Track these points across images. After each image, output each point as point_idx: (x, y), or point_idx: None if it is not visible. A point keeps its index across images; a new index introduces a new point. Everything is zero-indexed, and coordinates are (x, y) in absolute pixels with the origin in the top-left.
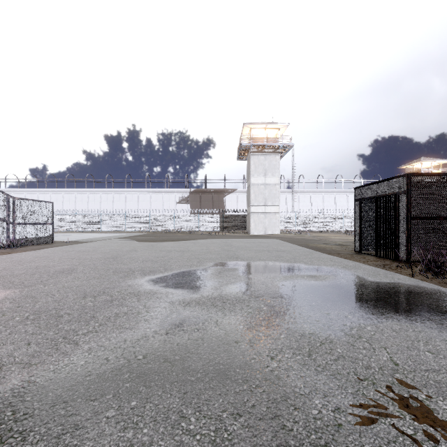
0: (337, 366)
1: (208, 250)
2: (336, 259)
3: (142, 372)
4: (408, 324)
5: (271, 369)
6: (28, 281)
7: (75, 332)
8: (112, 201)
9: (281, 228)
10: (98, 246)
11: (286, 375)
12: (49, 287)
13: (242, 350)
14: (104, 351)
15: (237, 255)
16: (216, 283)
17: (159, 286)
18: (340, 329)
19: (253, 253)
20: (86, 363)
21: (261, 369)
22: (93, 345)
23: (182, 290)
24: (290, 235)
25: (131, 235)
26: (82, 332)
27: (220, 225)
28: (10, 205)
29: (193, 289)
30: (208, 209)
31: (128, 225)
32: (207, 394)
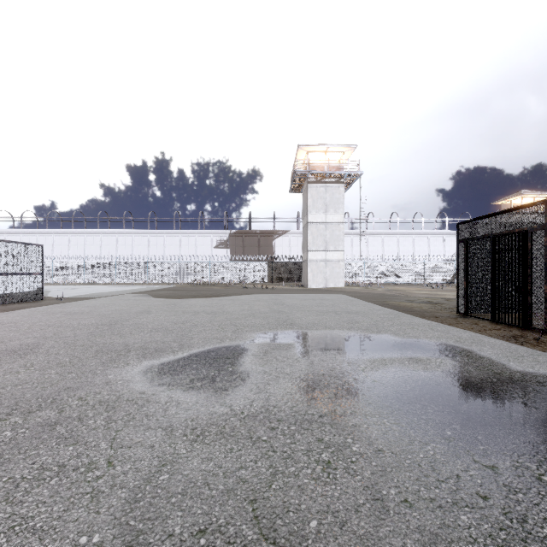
0: None
1: (251, 311)
2: (437, 326)
3: None
4: None
5: None
6: None
7: None
8: (131, 245)
9: (345, 280)
10: (100, 306)
11: None
12: None
13: None
14: None
15: (292, 319)
16: (258, 377)
17: (159, 384)
18: None
19: (314, 317)
20: None
21: None
22: None
23: (197, 395)
24: (358, 288)
25: (153, 289)
26: None
27: (268, 275)
28: None
29: (217, 391)
30: (253, 255)
31: (150, 276)
32: None
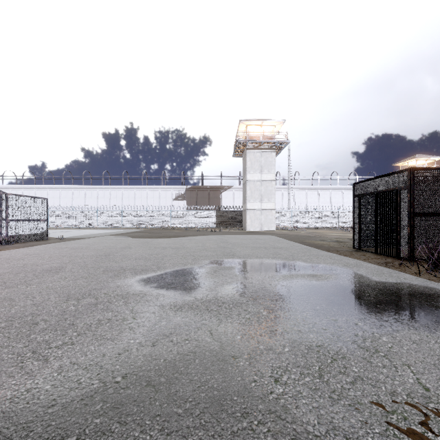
0: (356, 392)
1: (204, 247)
2: (335, 256)
3: (118, 401)
4: (428, 333)
5: (276, 396)
6: (11, 281)
7: (48, 345)
8: (109, 198)
9: (276, 225)
10: (92, 243)
11: (295, 405)
12: (32, 288)
13: (240, 369)
14: (77, 370)
15: (234, 252)
16: (211, 284)
17: (150, 287)
18: (352, 340)
19: (249, 250)
20: (53, 388)
21: (264, 397)
22: (65, 362)
23: (174, 292)
24: (286, 231)
25: (127, 232)
26: (56, 345)
27: (216, 221)
28: (3, 201)
29: (186, 290)
30: (204, 205)
31: (124, 222)
32: (196, 435)
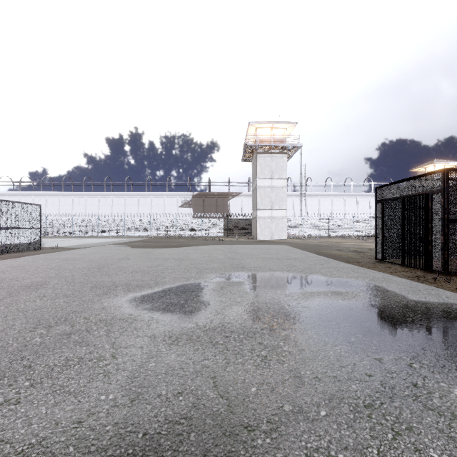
0: None
1: (210, 258)
2: (358, 269)
3: None
4: None
5: None
6: None
7: None
8: (111, 205)
9: (288, 233)
10: (88, 254)
11: None
12: None
13: (258, 455)
14: None
15: (243, 264)
16: (217, 304)
17: (142, 309)
18: (412, 394)
19: (261, 262)
20: None
21: None
22: None
23: (171, 316)
24: (298, 240)
25: (129, 241)
26: None
27: (224, 230)
28: None
29: (186, 314)
30: (212, 213)
31: (127, 230)
32: None
